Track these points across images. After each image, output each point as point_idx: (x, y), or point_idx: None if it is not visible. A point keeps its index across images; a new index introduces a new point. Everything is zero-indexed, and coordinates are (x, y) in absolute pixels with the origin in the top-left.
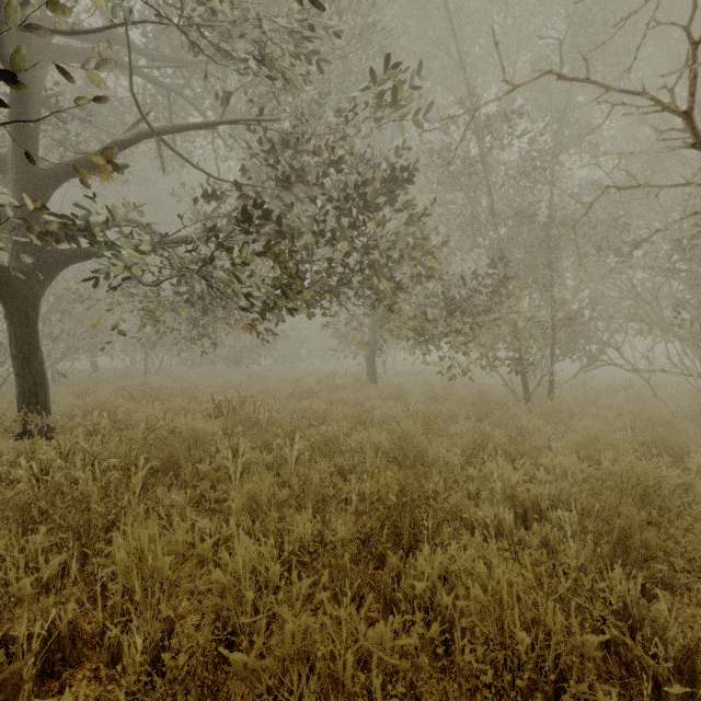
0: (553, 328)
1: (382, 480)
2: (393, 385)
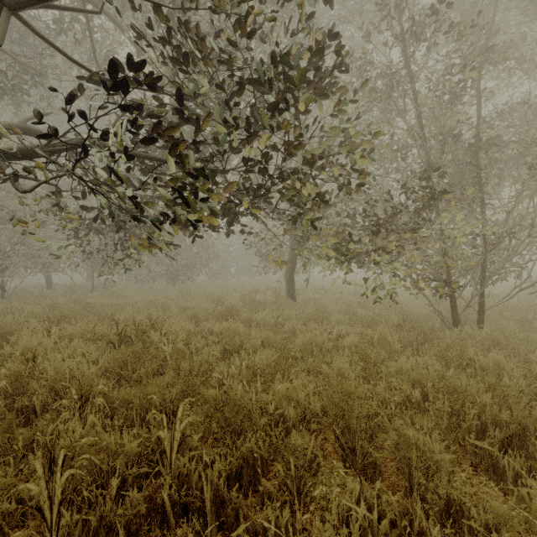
0: (484, 245)
1: None
2: (310, 300)
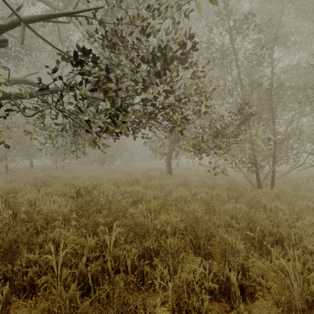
0: (274, 144)
1: (183, 278)
2: (180, 175)
